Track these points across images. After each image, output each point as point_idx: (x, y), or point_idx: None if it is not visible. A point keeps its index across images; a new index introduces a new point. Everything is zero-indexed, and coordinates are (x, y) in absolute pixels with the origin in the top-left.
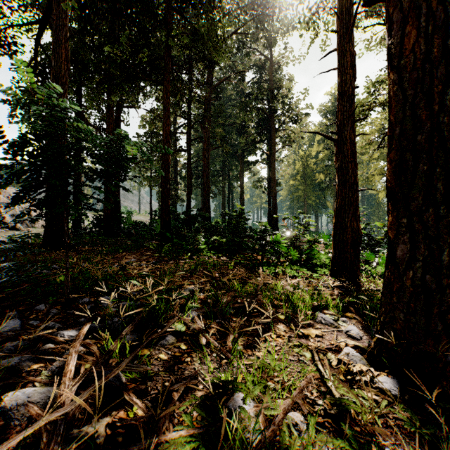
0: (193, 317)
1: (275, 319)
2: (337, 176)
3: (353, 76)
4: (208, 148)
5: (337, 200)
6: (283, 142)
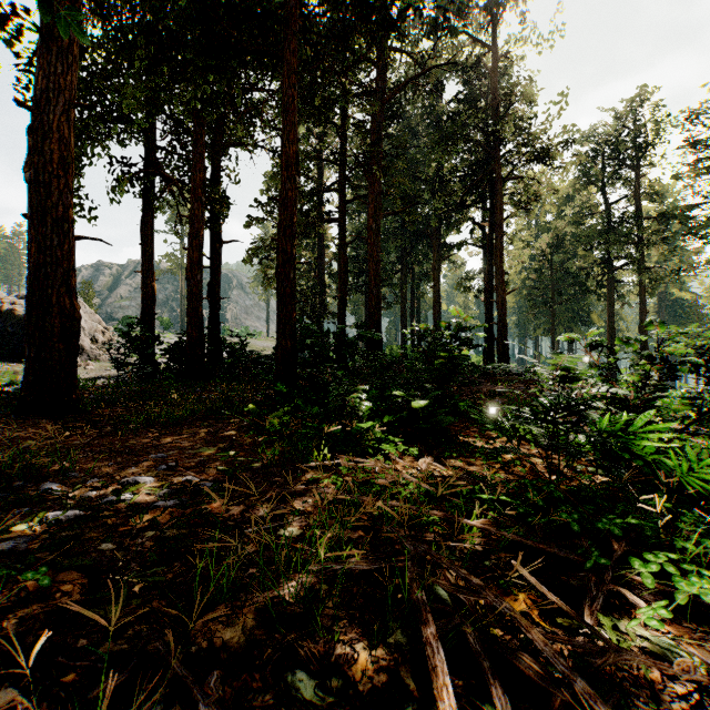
0: None
1: None
2: None
3: None
4: (377, 214)
5: None
6: (514, 203)
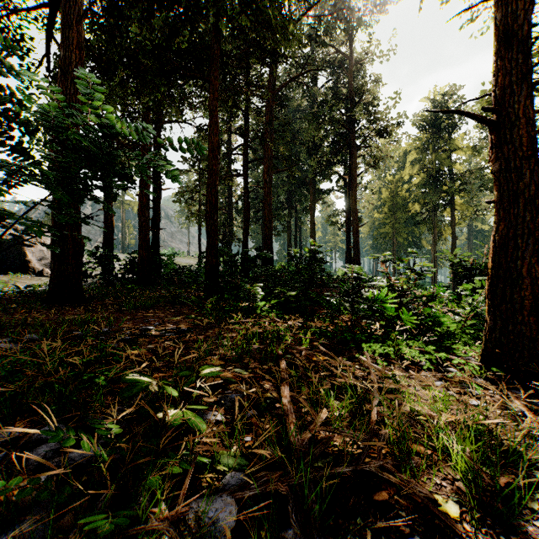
0: (224, 529)
1: (437, 521)
2: (496, 186)
3: (528, 6)
4: (270, 171)
5: (495, 229)
6: (366, 163)
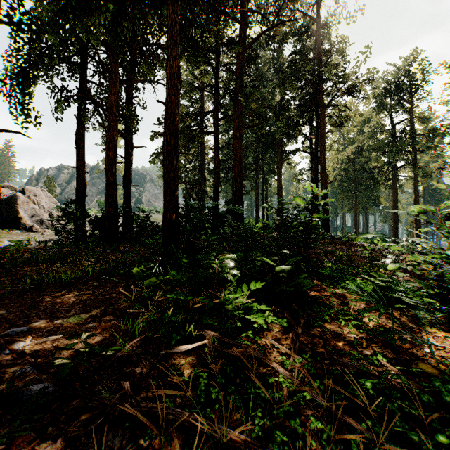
0: None
1: None
2: None
3: None
4: (240, 127)
5: None
6: (332, 123)
